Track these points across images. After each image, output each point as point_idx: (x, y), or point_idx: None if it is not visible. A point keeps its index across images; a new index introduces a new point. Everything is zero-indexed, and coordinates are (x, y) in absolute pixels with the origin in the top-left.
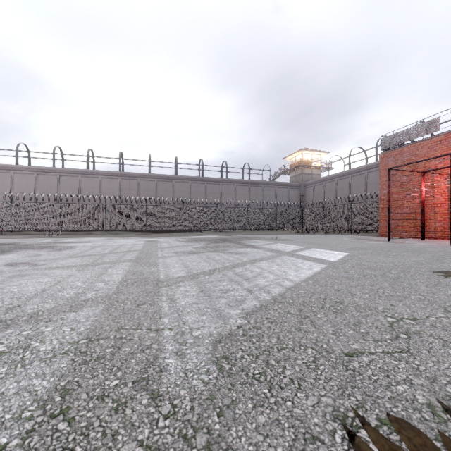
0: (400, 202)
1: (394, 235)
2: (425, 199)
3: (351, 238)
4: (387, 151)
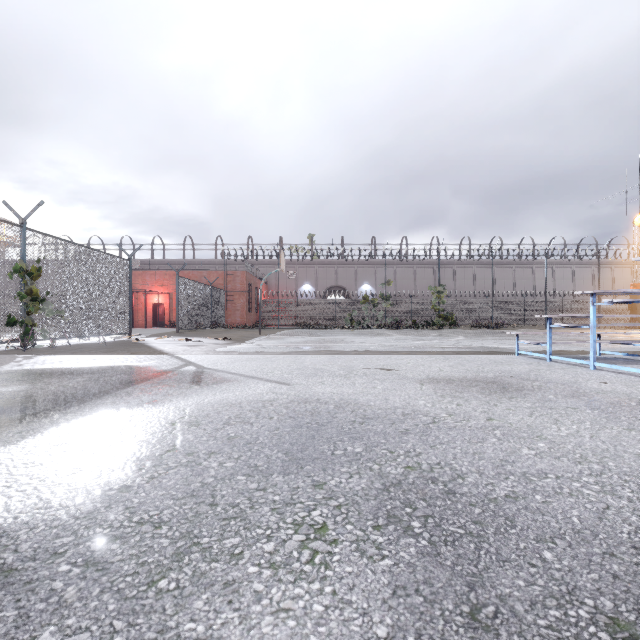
0: None
1: None
2: (134, 305)
3: None
4: None
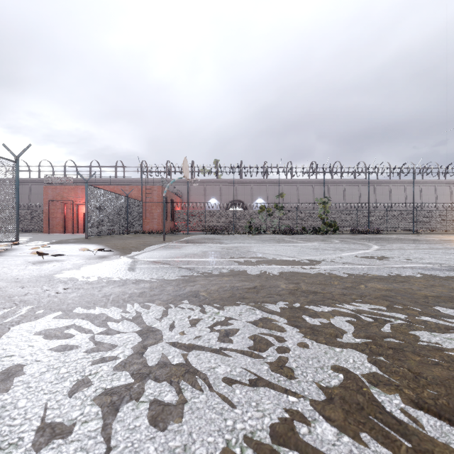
0: (55, 214)
1: (52, 232)
2: (67, 214)
3: (27, 234)
4: (48, 184)
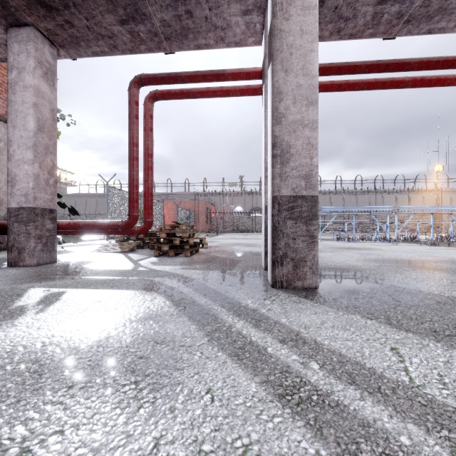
0: None
1: None
2: None
3: None
4: None
